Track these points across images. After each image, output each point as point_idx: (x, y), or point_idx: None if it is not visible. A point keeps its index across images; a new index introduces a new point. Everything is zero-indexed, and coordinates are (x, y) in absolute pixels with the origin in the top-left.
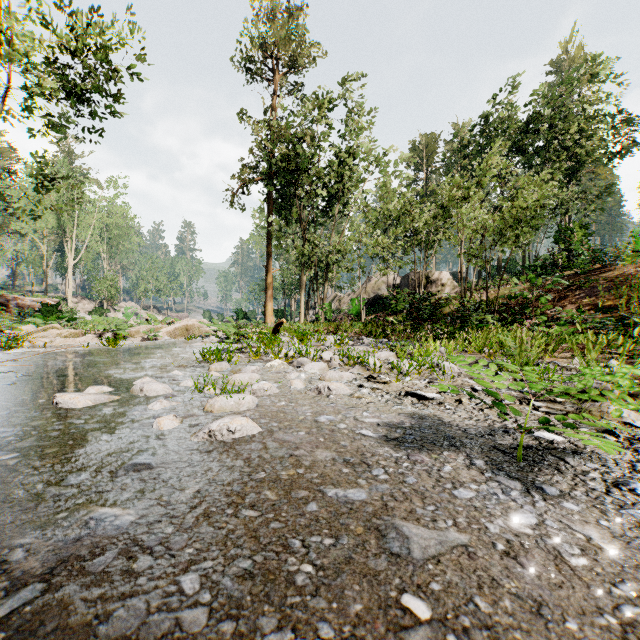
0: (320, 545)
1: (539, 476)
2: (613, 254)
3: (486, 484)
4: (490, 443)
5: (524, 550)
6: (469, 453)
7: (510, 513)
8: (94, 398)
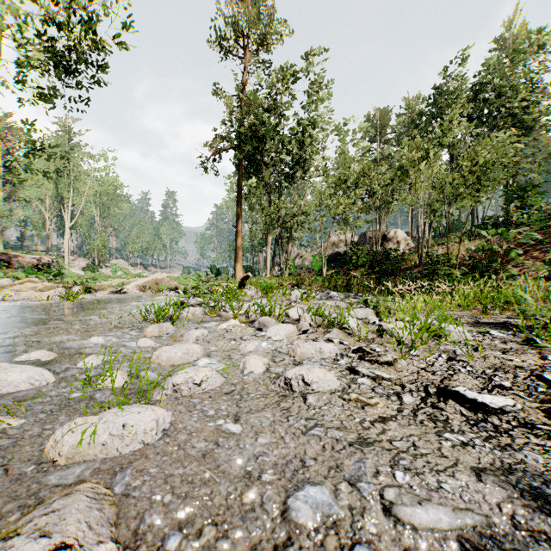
0: None
1: None
2: None
3: None
4: None
5: None
6: None
7: None
8: None
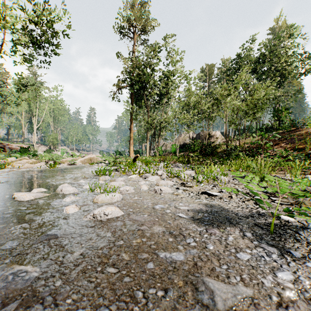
0: (155, 296)
1: (286, 243)
2: (302, 122)
3: (255, 249)
4: (252, 222)
5: (291, 301)
6: (241, 228)
7: (275, 271)
8: (35, 195)
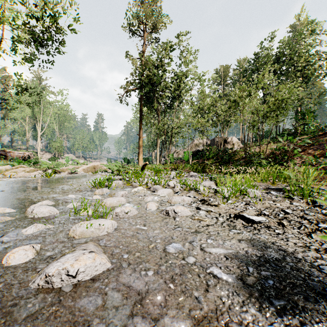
0: None
1: None
2: None
3: None
4: None
5: None
6: None
7: None
8: None
